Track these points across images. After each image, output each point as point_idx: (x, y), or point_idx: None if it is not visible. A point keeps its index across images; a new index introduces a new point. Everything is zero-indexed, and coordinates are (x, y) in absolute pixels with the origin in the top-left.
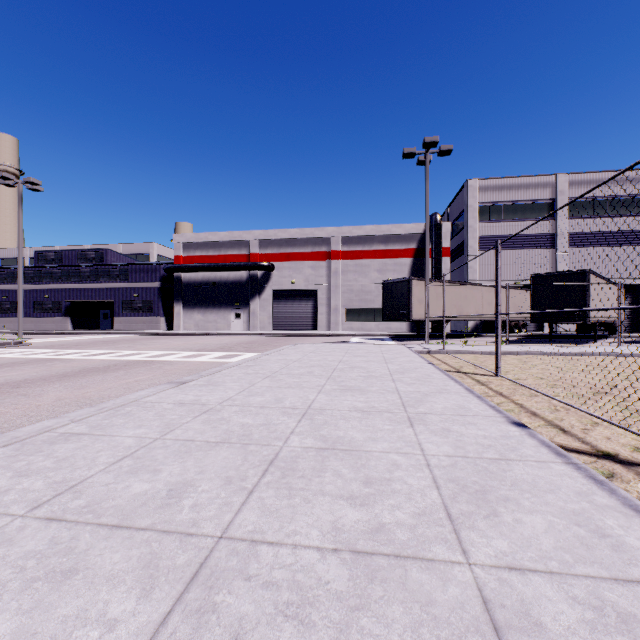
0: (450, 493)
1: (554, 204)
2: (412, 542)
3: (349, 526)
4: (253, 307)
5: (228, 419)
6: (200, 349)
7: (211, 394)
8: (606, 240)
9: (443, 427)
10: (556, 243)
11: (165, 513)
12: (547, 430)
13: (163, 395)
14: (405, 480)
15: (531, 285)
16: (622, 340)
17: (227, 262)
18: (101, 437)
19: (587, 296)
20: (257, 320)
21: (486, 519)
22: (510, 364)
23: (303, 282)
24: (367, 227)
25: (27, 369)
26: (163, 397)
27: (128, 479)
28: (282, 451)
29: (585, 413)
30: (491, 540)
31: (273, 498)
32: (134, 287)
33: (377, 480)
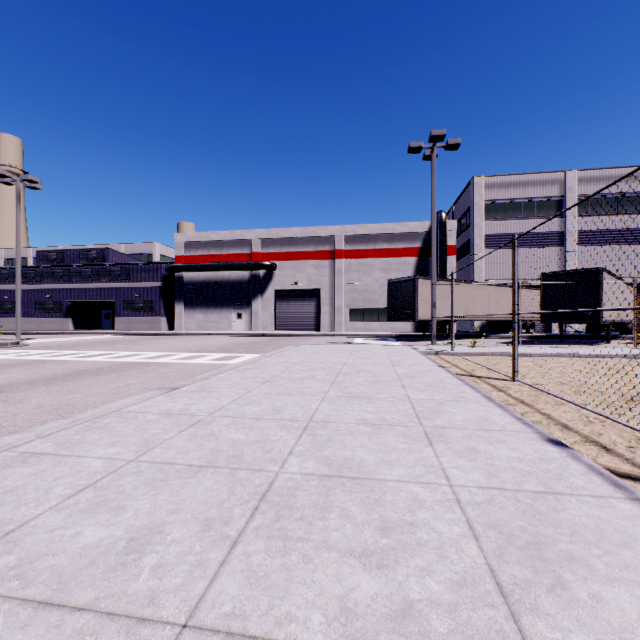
0: (494, 547)
1: (562, 201)
2: (455, 638)
3: (364, 606)
4: (255, 307)
5: (217, 434)
6: (199, 350)
7: (203, 402)
8: (616, 238)
9: (468, 446)
10: (564, 241)
11: (116, 580)
12: (586, 448)
13: (149, 403)
14: (432, 525)
15: (541, 284)
16: (638, 341)
17: (229, 261)
18: (65, 458)
19: (600, 295)
20: (259, 320)
21: (552, 594)
22: (525, 367)
23: (306, 281)
24: (371, 225)
25: (16, 371)
26: (149, 406)
27: (81, 521)
28: (277, 479)
29: (624, 426)
30: (568, 635)
31: (262, 554)
32: (135, 287)
33: (396, 525)
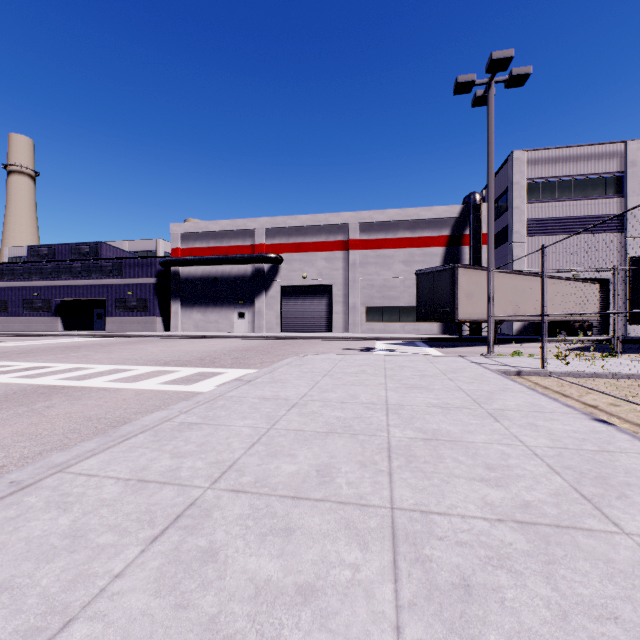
0: None
1: (623, 178)
2: None
3: None
4: (259, 305)
5: None
6: (170, 361)
7: None
8: None
9: None
10: (626, 226)
11: None
12: None
13: None
14: None
15: (630, 272)
16: None
17: (230, 254)
18: None
19: None
20: (263, 320)
21: None
22: None
23: (316, 276)
24: (391, 211)
25: None
26: None
27: None
28: None
29: None
30: None
31: None
32: (128, 283)
33: None
